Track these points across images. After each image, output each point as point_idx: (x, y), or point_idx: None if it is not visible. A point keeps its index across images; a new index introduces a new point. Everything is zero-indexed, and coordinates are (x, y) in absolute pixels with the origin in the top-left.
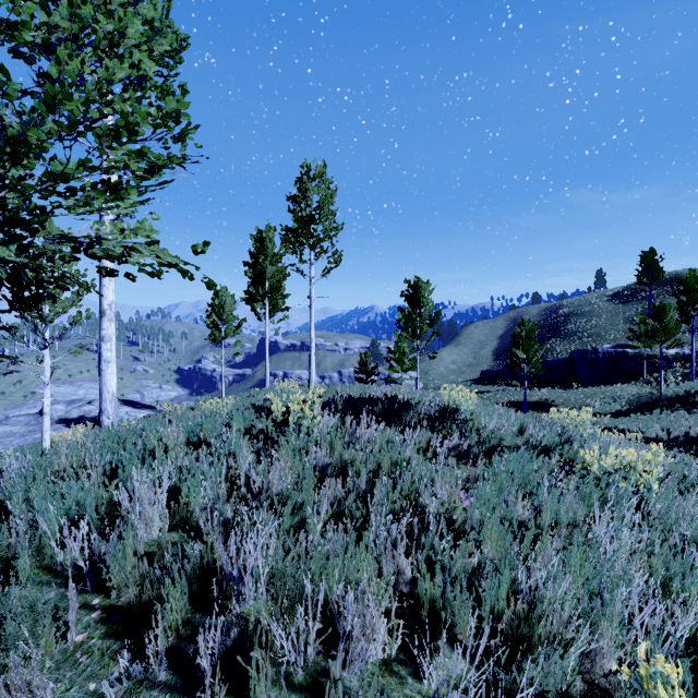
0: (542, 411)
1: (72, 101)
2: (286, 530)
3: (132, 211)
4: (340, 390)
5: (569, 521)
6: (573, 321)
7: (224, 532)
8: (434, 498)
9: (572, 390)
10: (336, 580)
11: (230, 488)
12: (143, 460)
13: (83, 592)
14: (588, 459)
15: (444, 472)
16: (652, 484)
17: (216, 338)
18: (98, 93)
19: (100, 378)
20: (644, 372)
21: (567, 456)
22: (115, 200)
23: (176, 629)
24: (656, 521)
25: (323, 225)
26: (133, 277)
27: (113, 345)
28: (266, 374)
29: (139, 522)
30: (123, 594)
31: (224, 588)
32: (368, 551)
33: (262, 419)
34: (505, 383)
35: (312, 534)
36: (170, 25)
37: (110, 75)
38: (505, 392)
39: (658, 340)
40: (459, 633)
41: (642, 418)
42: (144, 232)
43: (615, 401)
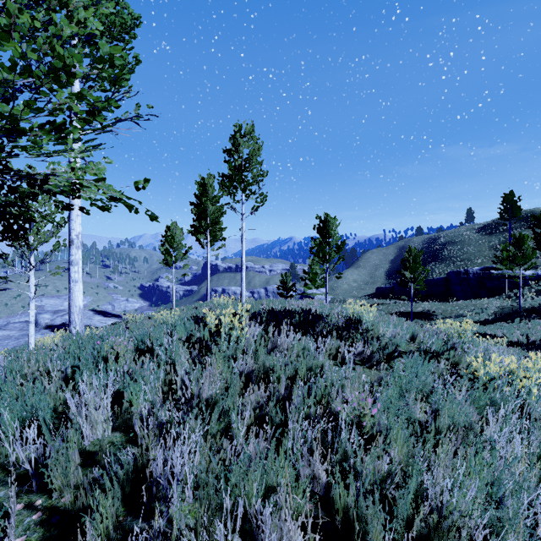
0: (425, 320)
1: (10, 42)
2: (213, 434)
3: (88, 155)
4: (265, 304)
5: (465, 425)
6: (448, 248)
7: (158, 435)
8: (345, 406)
9: (448, 303)
10: (255, 493)
11: (169, 390)
12: (97, 365)
13: (29, 492)
14: (474, 365)
15: (351, 376)
16: (532, 388)
17: (168, 262)
18: (49, 47)
19: (69, 295)
20: (505, 289)
21: (453, 360)
22: (59, 139)
23: (106, 535)
24: (539, 423)
25: (252, 172)
26: (87, 210)
27: (80, 268)
28: (208, 290)
29: (83, 426)
30: (64, 495)
31: (154, 491)
32: (286, 454)
33: (200, 329)
34: (395, 297)
35: (236, 438)
36: (126, 7)
37: (59, 31)
38: (395, 304)
39: (517, 264)
40: (372, 540)
41: (506, 325)
42: (91, 170)
43: (483, 312)
